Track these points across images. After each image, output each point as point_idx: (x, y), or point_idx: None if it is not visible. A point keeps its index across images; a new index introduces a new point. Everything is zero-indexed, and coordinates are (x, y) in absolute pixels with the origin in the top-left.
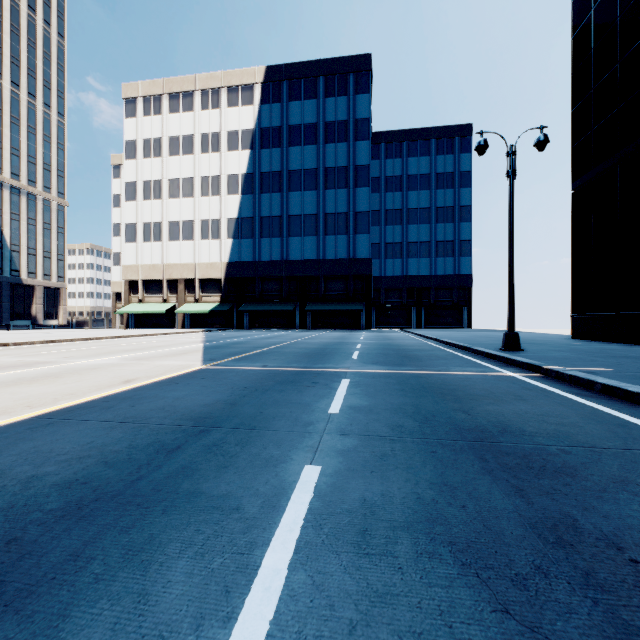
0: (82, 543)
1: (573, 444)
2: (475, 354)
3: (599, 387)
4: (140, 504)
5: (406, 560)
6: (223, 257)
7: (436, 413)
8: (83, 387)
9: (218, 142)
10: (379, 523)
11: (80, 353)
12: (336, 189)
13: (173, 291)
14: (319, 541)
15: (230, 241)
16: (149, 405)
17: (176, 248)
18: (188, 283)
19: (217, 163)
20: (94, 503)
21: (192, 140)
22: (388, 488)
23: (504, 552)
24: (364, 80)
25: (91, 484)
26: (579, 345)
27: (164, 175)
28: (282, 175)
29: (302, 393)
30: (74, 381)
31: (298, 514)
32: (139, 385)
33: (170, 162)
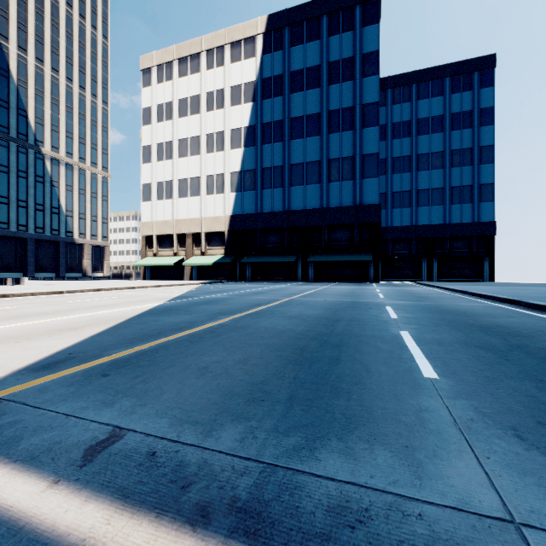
0: None
1: None
2: None
3: None
4: None
5: None
6: (227, 210)
7: None
8: None
9: (222, 98)
10: None
11: None
12: (341, 132)
13: (182, 245)
14: None
15: (233, 194)
16: None
17: (185, 204)
18: (195, 237)
19: (221, 119)
20: None
21: (199, 100)
22: None
23: None
24: (372, 10)
25: None
26: None
27: (174, 136)
28: (284, 124)
29: None
30: None
31: None
32: None
33: (179, 123)
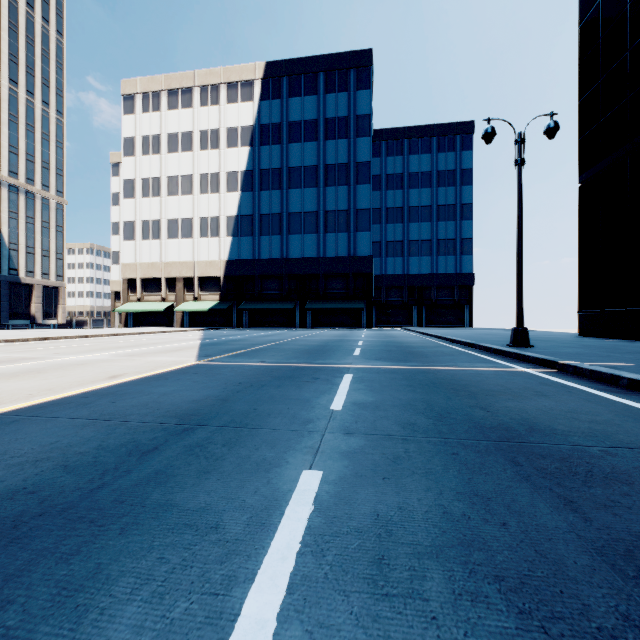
0: (3, 578)
1: (616, 445)
2: (482, 350)
3: (625, 382)
4: (94, 521)
5: (441, 605)
6: (222, 255)
7: (451, 410)
8: (64, 382)
9: (217, 139)
10: (399, 548)
11: (71, 349)
12: (336, 186)
13: (172, 289)
14: (321, 575)
15: (229, 239)
16: (131, 401)
17: (175, 246)
18: (187, 281)
19: (216, 160)
20: (36, 519)
21: (191, 137)
22: (406, 499)
23: (573, 592)
24: (365, 76)
25: (40, 494)
26: (589, 342)
27: (163, 172)
28: (282, 172)
29: (301, 389)
30: (56, 376)
31: (293, 535)
32: (125, 380)
33: (169, 159)
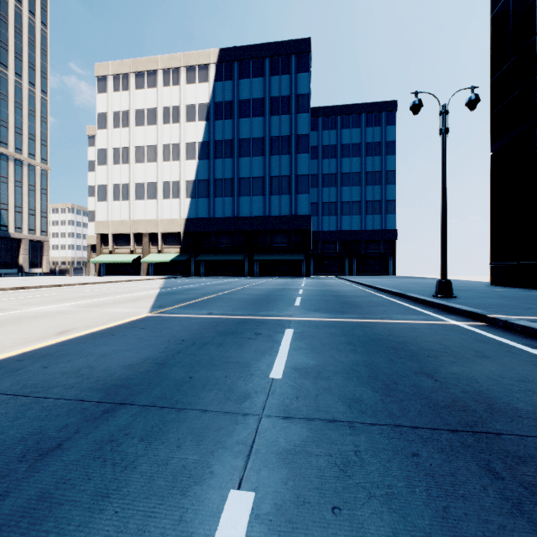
0: None
1: None
2: (410, 300)
3: None
4: None
5: None
6: (182, 214)
7: (396, 378)
8: (9, 340)
9: (178, 114)
10: None
11: (39, 299)
12: (280, 155)
13: (139, 243)
14: None
15: (188, 200)
16: (65, 366)
17: (141, 206)
18: (152, 236)
19: (177, 132)
20: None
21: (155, 112)
22: None
23: None
24: (304, 61)
25: None
26: (503, 291)
27: (131, 143)
28: (233, 143)
29: (242, 348)
30: (6, 332)
31: None
32: (71, 337)
33: (136, 132)
